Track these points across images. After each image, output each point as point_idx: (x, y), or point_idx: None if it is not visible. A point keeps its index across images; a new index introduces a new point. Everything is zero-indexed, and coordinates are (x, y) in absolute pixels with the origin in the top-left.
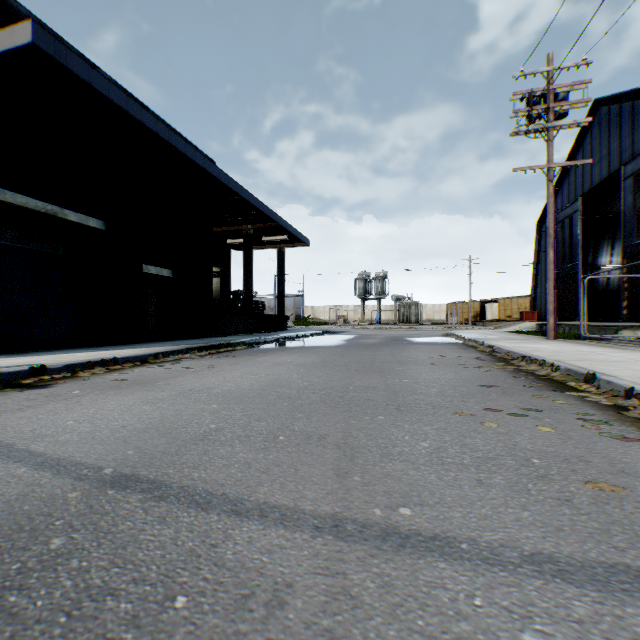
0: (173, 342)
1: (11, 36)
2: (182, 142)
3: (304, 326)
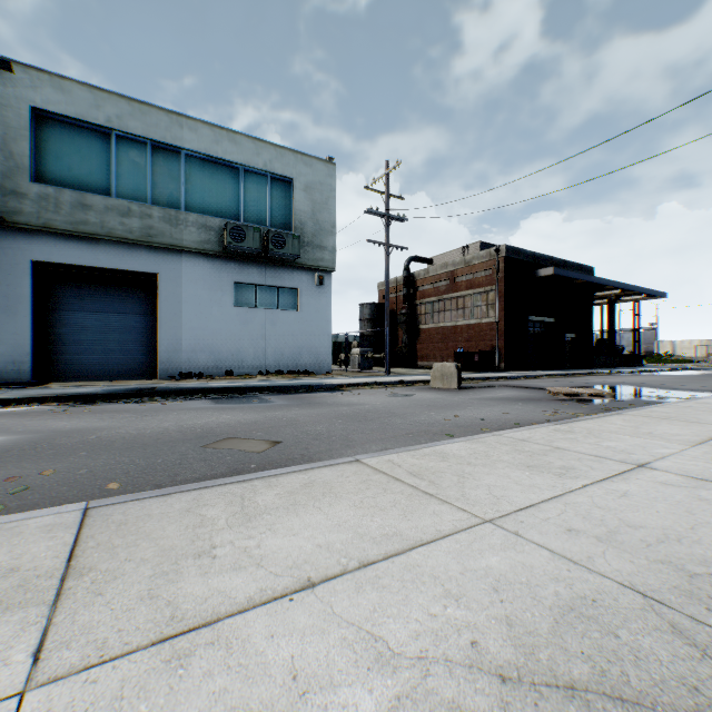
0: (579, 370)
1: (543, 271)
2: (587, 276)
3: (658, 364)
